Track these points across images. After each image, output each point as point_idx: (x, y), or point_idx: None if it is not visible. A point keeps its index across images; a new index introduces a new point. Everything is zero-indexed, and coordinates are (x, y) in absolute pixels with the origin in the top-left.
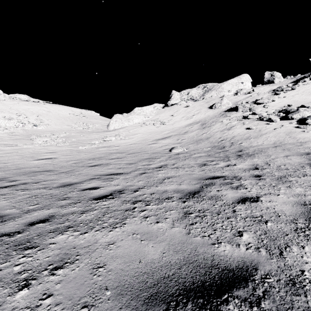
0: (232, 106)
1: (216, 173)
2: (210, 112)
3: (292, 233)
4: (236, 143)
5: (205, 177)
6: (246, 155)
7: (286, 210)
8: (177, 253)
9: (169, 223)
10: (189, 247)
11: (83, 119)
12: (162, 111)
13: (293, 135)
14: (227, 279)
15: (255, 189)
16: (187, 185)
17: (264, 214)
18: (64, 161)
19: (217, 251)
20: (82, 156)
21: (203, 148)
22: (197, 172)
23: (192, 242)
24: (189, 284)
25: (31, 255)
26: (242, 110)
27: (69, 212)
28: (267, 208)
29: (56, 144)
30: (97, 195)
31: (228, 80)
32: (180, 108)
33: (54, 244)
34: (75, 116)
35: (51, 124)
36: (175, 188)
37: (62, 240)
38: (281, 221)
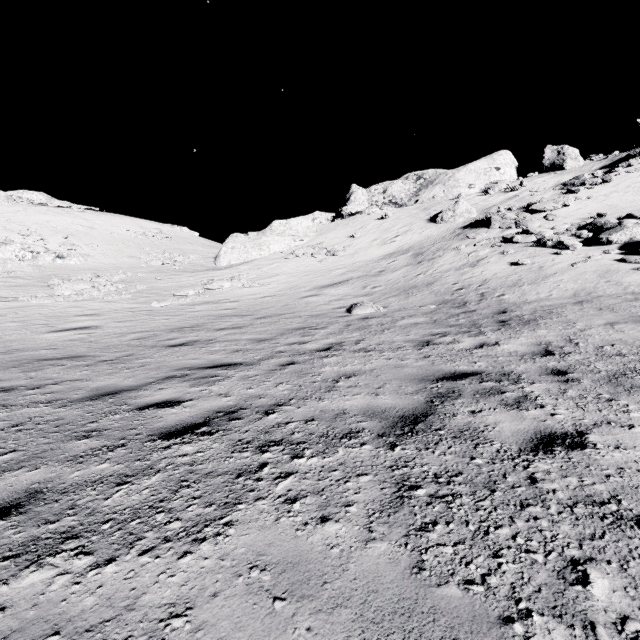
0: (477, 217)
1: (459, 365)
2: (431, 229)
3: None
4: (492, 295)
5: (435, 374)
6: (518, 321)
7: None
8: None
9: (358, 523)
10: (429, 633)
11: (165, 244)
12: (331, 227)
13: (614, 278)
14: None
15: (565, 408)
16: (395, 397)
17: (620, 490)
18: (116, 333)
19: None
20: (156, 322)
21: (421, 305)
22: (413, 361)
23: (437, 608)
24: None
25: None
26: (499, 224)
27: (87, 478)
28: (621, 471)
29: (102, 297)
30: (173, 423)
31: (469, 164)
32: (367, 221)
33: None
34: (146, 237)
35: (94, 253)
36: (365, 405)
37: (29, 593)
38: None
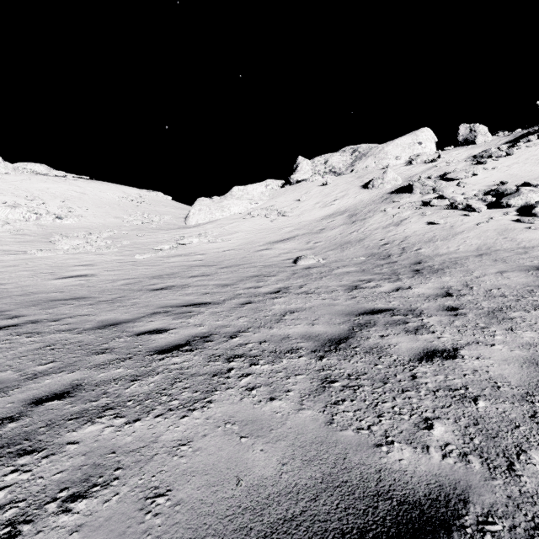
0: (402, 184)
1: (378, 303)
2: (364, 194)
3: (528, 424)
4: (411, 249)
5: (358, 310)
6: (429, 270)
7: (511, 375)
8: (309, 466)
9: (294, 400)
10: (332, 451)
11: (143, 206)
12: (281, 192)
13: (510, 235)
14: (410, 525)
15: (449, 333)
16: (326, 326)
17: (470, 382)
18: (109, 280)
19: (386, 461)
20: (140, 271)
21: (353, 257)
22: (343, 301)
23: (338, 441)
24: (334, 535)
25: (29, 467)
26: (420, 190)
27: (110, 377)
28: (475, 371)
29: (94, 250)
30: (163, 344)
31: (396, 140)
32: (311, 187)
33: (75, 445)
34: (128, 201)
35: (86, 215)
36: (303, 332)
37: (91, 435)
38: (503, 398)
